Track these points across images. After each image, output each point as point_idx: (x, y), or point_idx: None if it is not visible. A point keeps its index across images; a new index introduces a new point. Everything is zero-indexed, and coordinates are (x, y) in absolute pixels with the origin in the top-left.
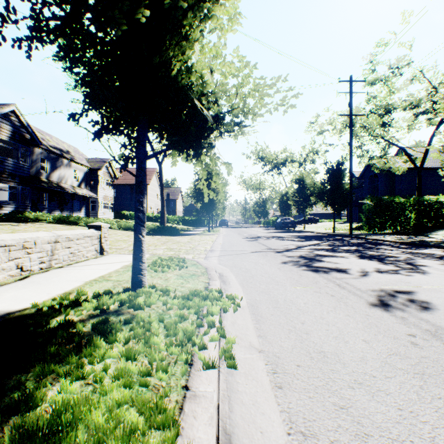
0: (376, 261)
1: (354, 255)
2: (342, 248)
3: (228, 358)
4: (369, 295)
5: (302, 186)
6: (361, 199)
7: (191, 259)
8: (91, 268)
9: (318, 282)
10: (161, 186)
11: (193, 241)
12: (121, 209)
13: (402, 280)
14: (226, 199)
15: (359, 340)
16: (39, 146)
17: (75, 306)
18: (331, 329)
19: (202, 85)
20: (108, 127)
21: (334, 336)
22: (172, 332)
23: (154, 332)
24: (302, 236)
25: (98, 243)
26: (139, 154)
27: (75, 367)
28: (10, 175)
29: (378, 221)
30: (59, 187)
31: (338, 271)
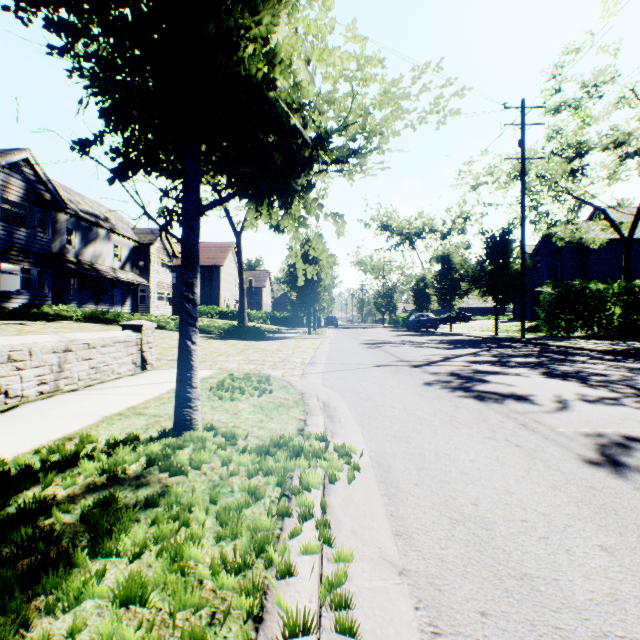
0: (575, 383)
1: (537, 372)
2: (514, 360)
3: (338, 610)
4: (583, 446)
5: (448, 267)
6: (535, 286)
7: (280, 378)
8: (120, 393)
9: (487, 418)
10: (240, 268)
11: (285, 348)
12: None
13: (631, 417)
14: (334, 286)
15: (592, 547)
16: (64, 211)
17: (69, 466)
18: (532, 520)
19: (293, 88)
20: (137, 160)
21: (542, 537)
22: (228, 532)
23: (192, 535)
24: (449, 341)
25: (138, 352)
26: (187, 203)
27: (5, 630)
28: (22, 253)
29: (564, 319)
30: (93, 270)
31: (518, 399)
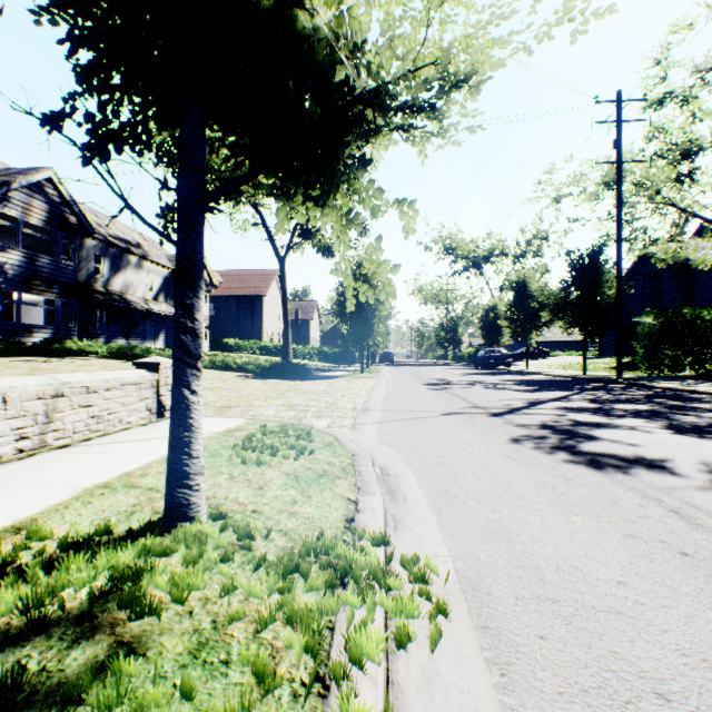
0: None
1: (657, 424)
2: (619, 408)
3: None
4: None
5: (524, 295)
6: (627, 316)
7: (325, 431)
8: (120, 451)
9: (617, 499)
10: (284, 298)
11: (334, 389)
12: (223, 335)
13: None
14: (391, 317)
15: None
16: (91, 236)
17: None
18: None
19: (339, 19)
20: (119, 132)
21: None
22: None
23: None
24: (528, 381)
25: (154, 396)
26: (184, 189)
27: None
28: (46, 282)
29: (669, 355)
30: (123, 301)
31: (650, 467)
